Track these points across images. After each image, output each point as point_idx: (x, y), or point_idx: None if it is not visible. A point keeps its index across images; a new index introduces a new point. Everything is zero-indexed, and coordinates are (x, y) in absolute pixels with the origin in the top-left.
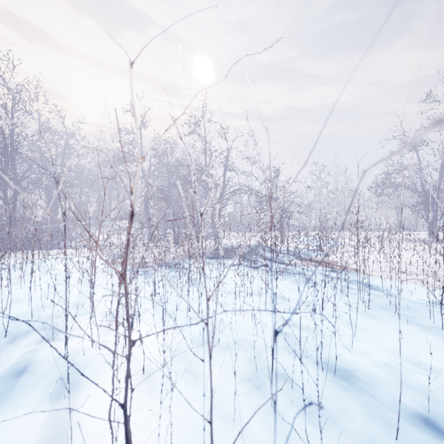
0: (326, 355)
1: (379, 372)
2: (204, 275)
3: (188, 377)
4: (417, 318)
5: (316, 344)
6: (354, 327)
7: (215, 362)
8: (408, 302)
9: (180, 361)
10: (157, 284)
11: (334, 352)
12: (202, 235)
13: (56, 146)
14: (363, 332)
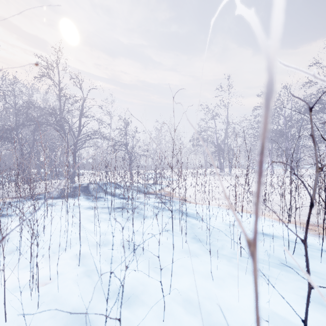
0: None
1: None
2: None
3: None
4: (222, 247)
5: None
6: (171, 276)
7: None
8: (214, 228)
9: None
10: None
11: None
12: None
13: None
14: (178, 283)
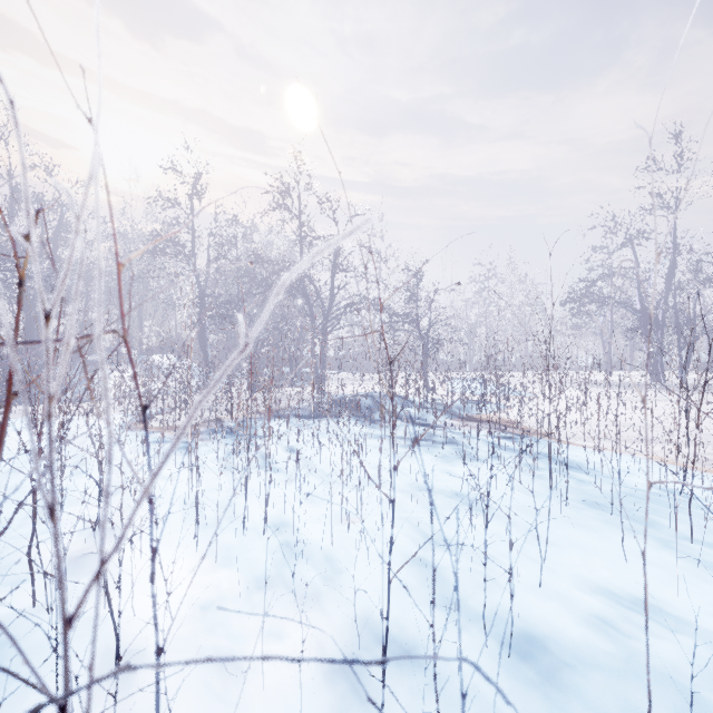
0: (494, 606)
1: (591, 642)
2: (55, 540)
3: (216, 673)
4: (648, 522)
5: (461, 684)
6: (542, 544)
7: (281, 630)
8: (631, 492)
9: (211, 632)
10: (202, 466)
11: (508, 598)
12: (48, 396)
13: (42, 226)
14: (558, 553)
